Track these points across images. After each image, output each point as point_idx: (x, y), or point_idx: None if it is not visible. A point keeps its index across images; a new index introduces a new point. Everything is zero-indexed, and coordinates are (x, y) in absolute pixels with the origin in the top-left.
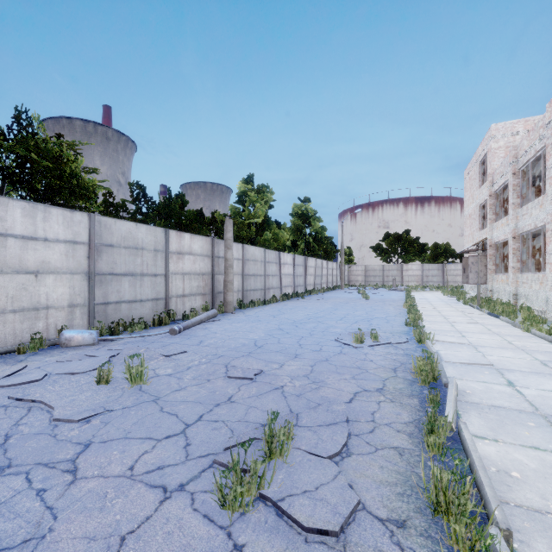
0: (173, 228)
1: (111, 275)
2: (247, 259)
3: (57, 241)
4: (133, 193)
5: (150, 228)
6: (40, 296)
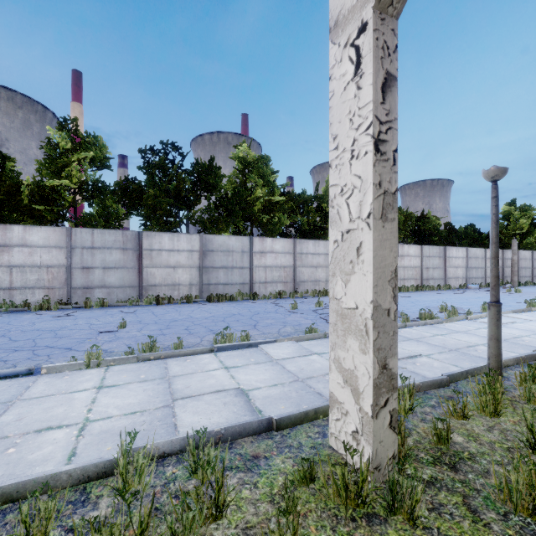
0: (473, 244)
1: (470, 268)
2: (520, 258)
3: (460, 257)
4: (445, 228)
5: (480, 249)
6: (457, 274)
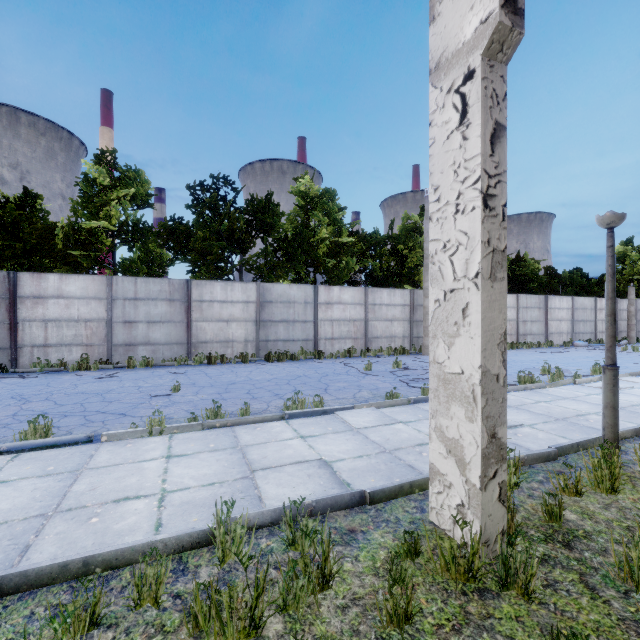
0: (580, 292)
1: (577, 321)
2: (639, 309)
3: (564, 309)
4: (546, 273)
5: (589, 298)
6: (561, 329)
